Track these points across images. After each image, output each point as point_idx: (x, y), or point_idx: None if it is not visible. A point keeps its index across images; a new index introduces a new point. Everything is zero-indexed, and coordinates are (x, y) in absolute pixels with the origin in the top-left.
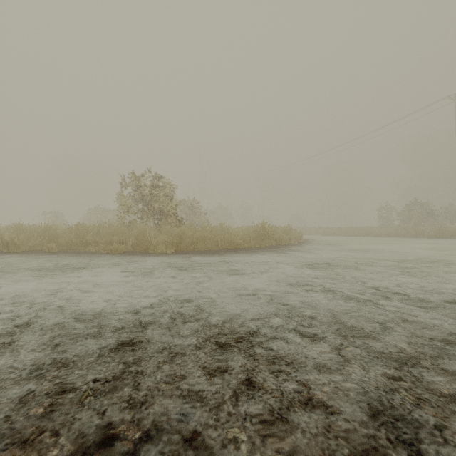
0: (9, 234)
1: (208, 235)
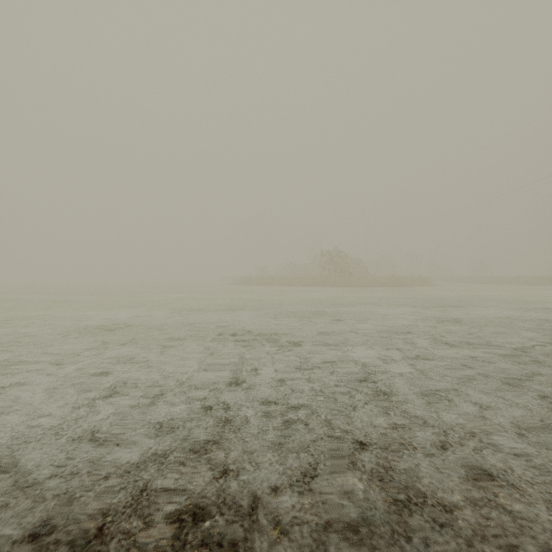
0: (282, 280)
1: (363, 280)
